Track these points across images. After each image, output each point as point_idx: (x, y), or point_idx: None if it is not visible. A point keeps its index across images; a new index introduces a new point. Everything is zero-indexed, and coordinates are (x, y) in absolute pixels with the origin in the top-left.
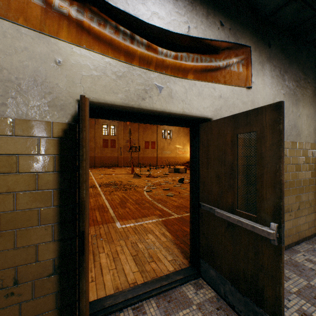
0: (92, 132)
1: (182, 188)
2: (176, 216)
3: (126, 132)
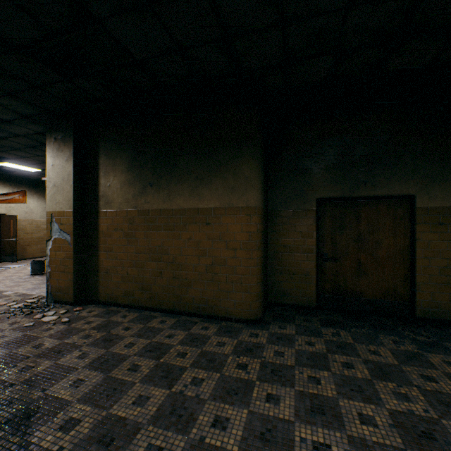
0: None
1: None
2: None
3: None
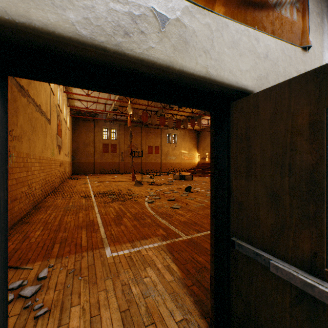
0: (91, 135)
1: (190, 198)
2: (184, 237)
3: (128, 136)
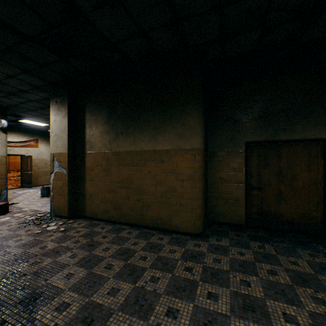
0: None
1: None
2: (20, 184)
3: None
